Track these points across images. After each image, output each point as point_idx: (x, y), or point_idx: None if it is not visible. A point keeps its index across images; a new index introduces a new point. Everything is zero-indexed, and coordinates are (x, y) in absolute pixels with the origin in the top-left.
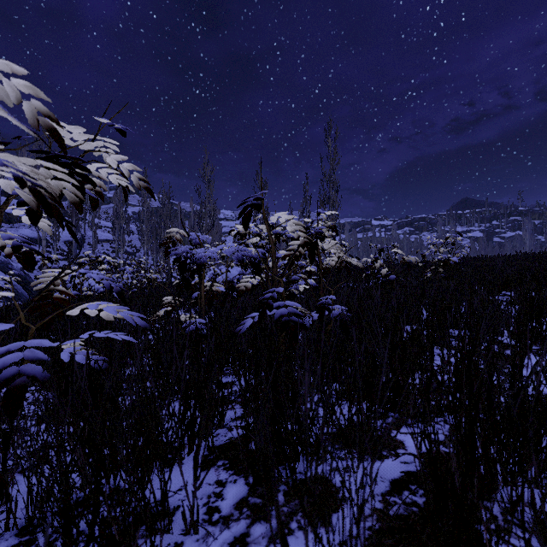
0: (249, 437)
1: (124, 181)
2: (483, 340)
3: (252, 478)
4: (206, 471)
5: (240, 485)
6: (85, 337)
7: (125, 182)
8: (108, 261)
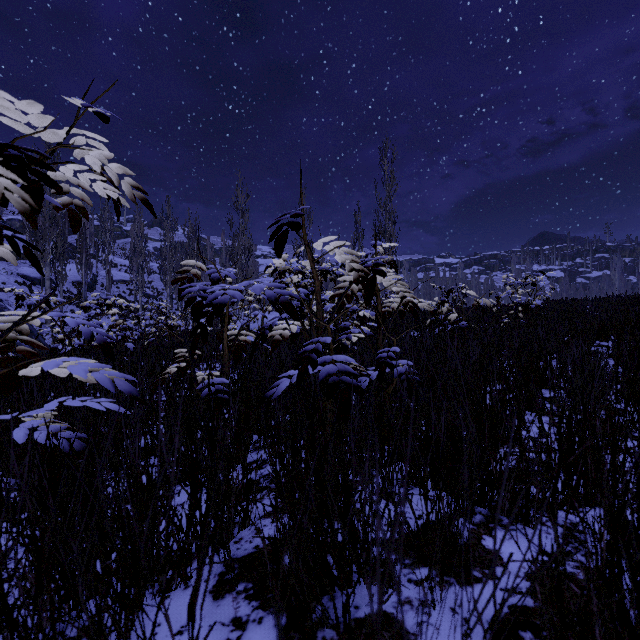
0: (283, 544)
1: (114, 192)
2: (632, 416)
3: (285, 615)
4: (220, 600)
5: (267, 627)
6: (51, 406)
7: (115, 193)
8: (118, 304)
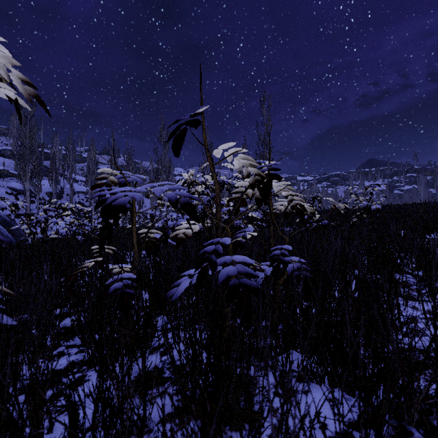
0: None
1: (12, 92)
2: None
3: None
4: None
5: None
6: None
7: (11, 92)
8: (70, 207)
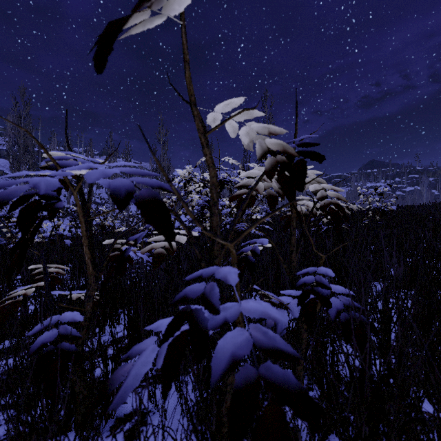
0: None
1: None
2: None
3: None
4: None
5: None
6: None
7: None
8: None
